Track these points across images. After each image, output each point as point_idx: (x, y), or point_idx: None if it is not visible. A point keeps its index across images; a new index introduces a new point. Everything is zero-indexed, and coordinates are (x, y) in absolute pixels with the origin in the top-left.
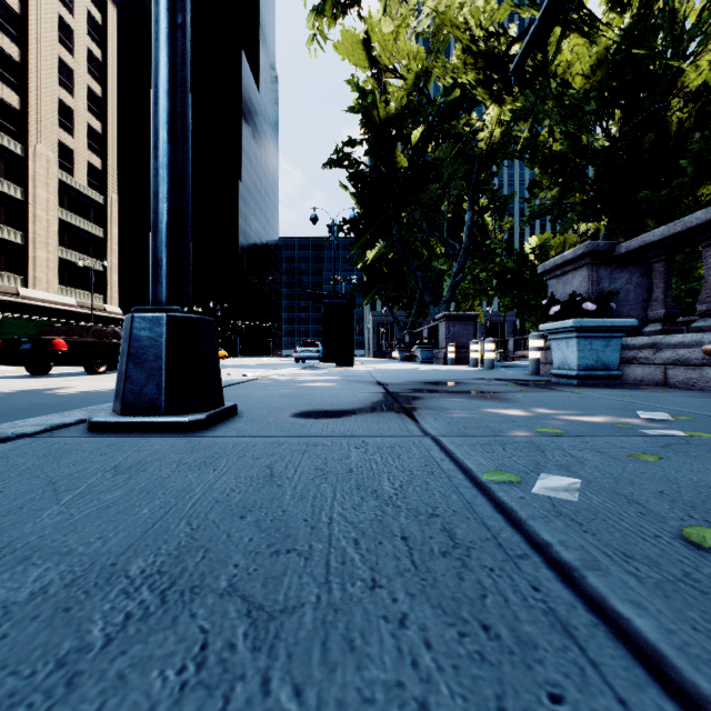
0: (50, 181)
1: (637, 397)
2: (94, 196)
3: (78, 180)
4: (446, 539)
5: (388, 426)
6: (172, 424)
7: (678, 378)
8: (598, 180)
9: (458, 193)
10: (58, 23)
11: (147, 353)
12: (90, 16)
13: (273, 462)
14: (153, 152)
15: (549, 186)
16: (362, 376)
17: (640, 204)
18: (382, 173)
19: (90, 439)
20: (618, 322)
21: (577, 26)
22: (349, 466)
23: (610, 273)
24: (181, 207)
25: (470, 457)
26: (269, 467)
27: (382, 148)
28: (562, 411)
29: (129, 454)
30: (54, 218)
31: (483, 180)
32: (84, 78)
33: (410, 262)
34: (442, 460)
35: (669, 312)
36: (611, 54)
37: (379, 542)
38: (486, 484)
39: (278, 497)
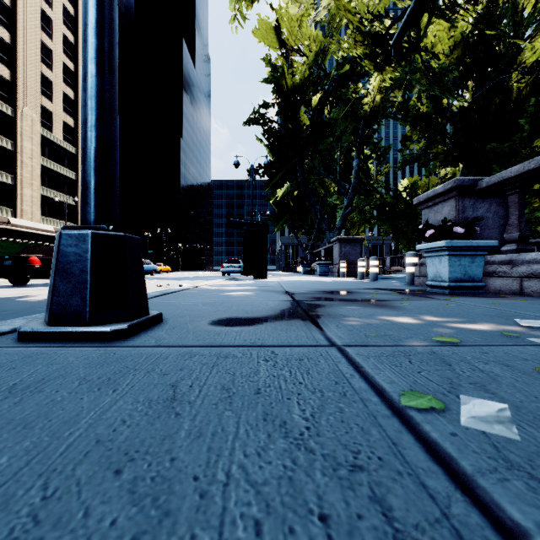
0: (34, 136)
1: (504, 304)
2: (68, 147)
3: (55, 135)
4: (380, 520)
5: (295, 334)
6: (95, 334)
7: (532, 288)
8: (455, 135)
9: (347, 145)
10: (40, 15)
11: (73, 268)
12: (65, 9)
13: (179, 379)
14: (82, 85)
15: (418, 139)
16: (274, 286)
17: (488, 153)
18: (289, 129)
19: (11, 349)
20: (482, 243)
21: (441, 12)
22: (257, 384)
23: (473, 204)
24: (108, 135)
25: (379, 371)
26: (173, 386)
27: (289, 109)
28: (447, 318)
29: (37, 369)
30: (37, 164)
31: (367, 135)
32: (61, 57)
33: (311, 198)
34: (352, 376)
35: (522, 235)
36: (466, 37)
37: (289, 529)
38: (406, 412)
39: (171, 433)
